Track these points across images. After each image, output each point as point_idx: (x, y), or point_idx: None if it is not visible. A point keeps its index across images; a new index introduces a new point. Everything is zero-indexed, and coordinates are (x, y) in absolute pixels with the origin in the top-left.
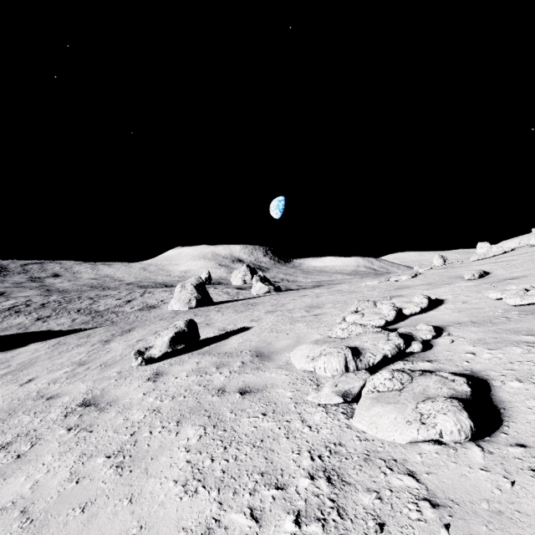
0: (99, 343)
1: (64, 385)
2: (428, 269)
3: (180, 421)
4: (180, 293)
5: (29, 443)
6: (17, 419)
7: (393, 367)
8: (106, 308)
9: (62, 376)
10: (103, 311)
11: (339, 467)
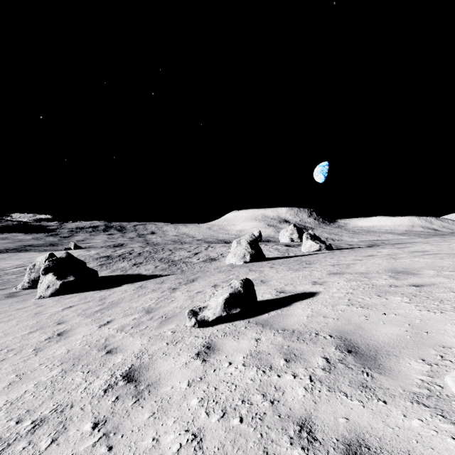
0: (168, 290)
1: (126, 336)
2: None
3: None
4: (236, 249)
5: (53, 433)
6: (73, 375)
7: None
8: (179, 258)
9: (130, 323)
10: (177, 261)
11: None
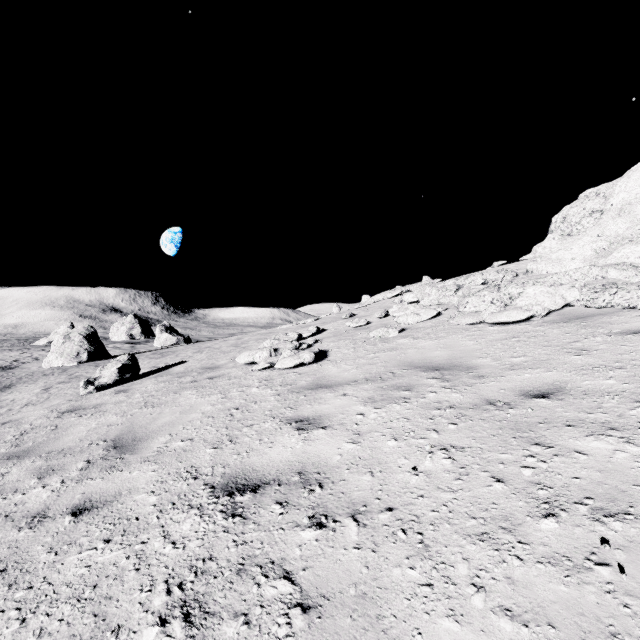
0: None
1: (5, 418)
2: (328, 315)
3: (177, 392)
4: (64, 346)
5: (49, 427)
6: None
7: None
8: None
9: None
10: None
11: (270, 378)
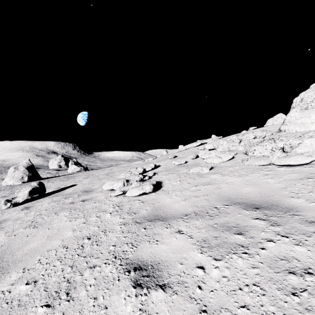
0: None
1: None
2: (161, 156)
3: (57, 213)
4: (14, 173)
5: None
6: None
7: None
8: None
9: None
10: None
11: (121, 204)
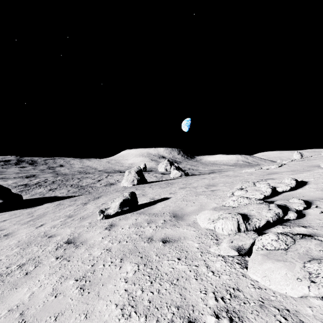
0: (81, 204)
1: (59, 229)
2: (290, 161)
3: (123, 259)
4: (128, 176)
5: (34, 265)
6: (31, 248)
7: (274, 229)
8: (86, 184)
9: (58, 223)
10: (84, 186)
11: (239, 310)
